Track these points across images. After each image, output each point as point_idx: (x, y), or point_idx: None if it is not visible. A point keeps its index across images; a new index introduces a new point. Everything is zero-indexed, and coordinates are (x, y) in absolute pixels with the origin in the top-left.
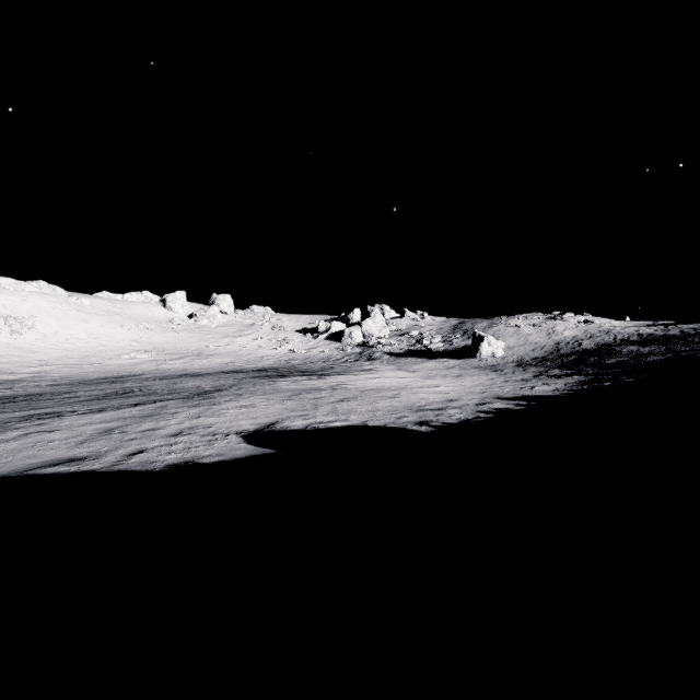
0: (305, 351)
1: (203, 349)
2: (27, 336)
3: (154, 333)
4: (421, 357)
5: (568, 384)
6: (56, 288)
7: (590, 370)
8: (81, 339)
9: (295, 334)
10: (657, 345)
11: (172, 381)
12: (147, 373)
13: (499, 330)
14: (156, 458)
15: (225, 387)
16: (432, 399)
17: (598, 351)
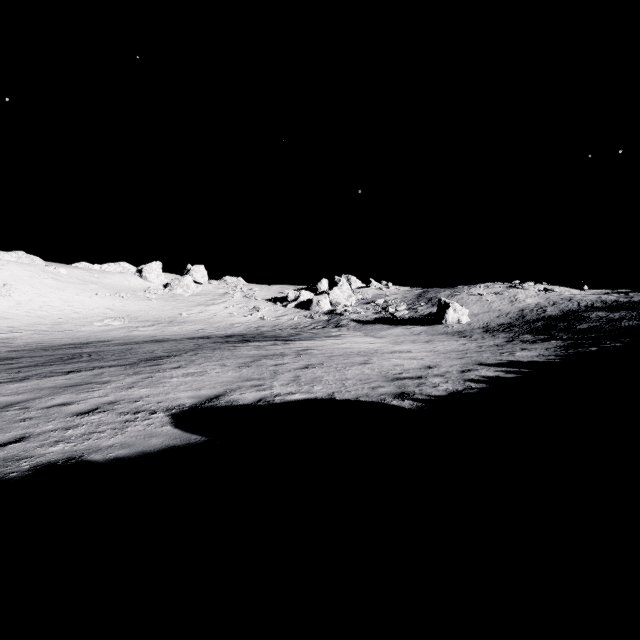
0: (275, 319)
1: (176, 317)
2: (1, 303)
3: (129, 301)
4: (387, 323)
5: (549, 349)
6: (34, 258)
7: (563, 335)
8: (55, 307)
9: (266, 302)
10: (626, 310)
11: (130, 346)
12: (115, 339)
13: (462, 298)
14: (32, 452)
15: (180, 353)
16: (407, 366)
17: (565, 317)
